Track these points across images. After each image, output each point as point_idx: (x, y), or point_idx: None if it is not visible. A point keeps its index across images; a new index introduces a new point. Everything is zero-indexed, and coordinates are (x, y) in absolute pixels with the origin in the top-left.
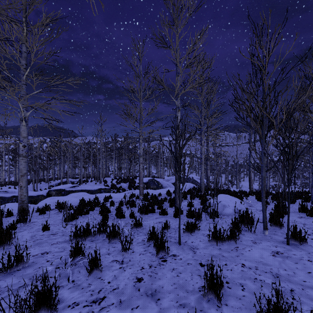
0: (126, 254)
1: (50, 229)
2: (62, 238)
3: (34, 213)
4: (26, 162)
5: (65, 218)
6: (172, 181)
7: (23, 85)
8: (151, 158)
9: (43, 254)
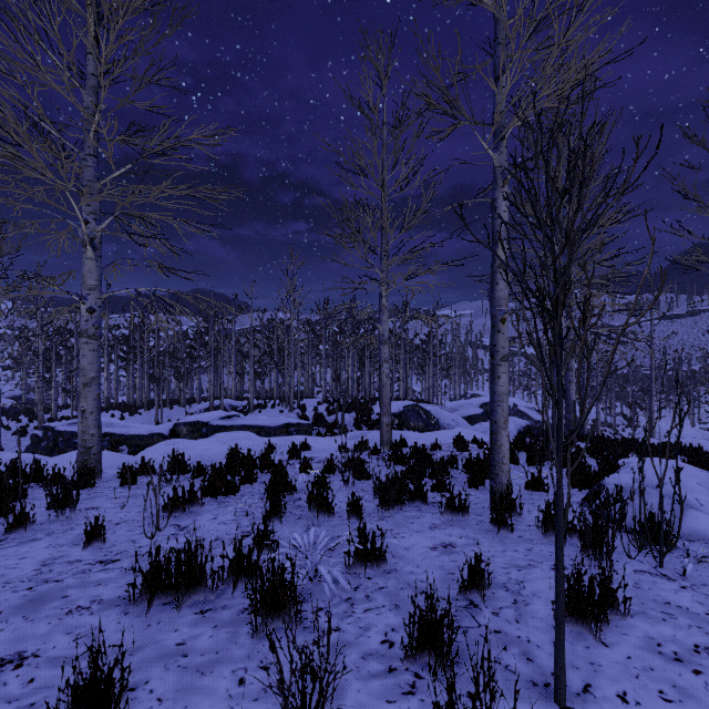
0: None
1: (111, 538)
2: (119, 583)
3: (114, 480)
4: (96, 350)
5: (165, 506)
6: (465, 411)
7: (89, 157)
8: (411, 356)
9: (1, 667)
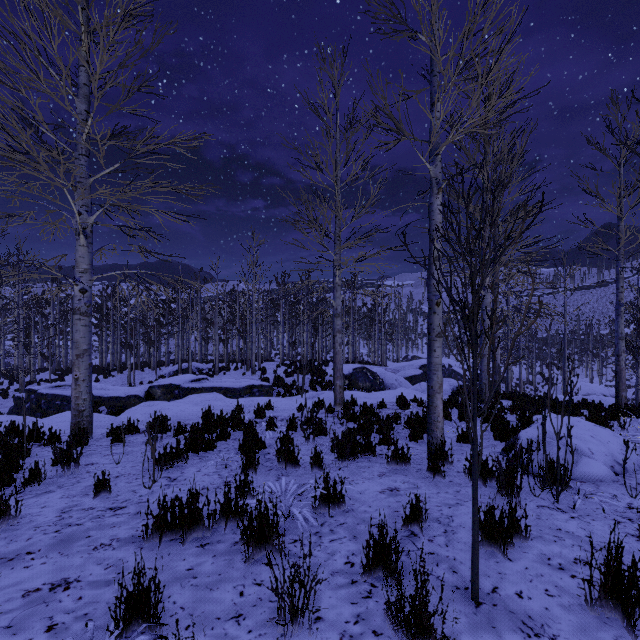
0: (293, 631)
1: (114, 489)
2: (130, 525)
3: (103, 439)
4: (88, 325)
5: (156, 461)
6: (406, 372)
7: (82, 157)
8: (359, 322)
9: (53, 590)
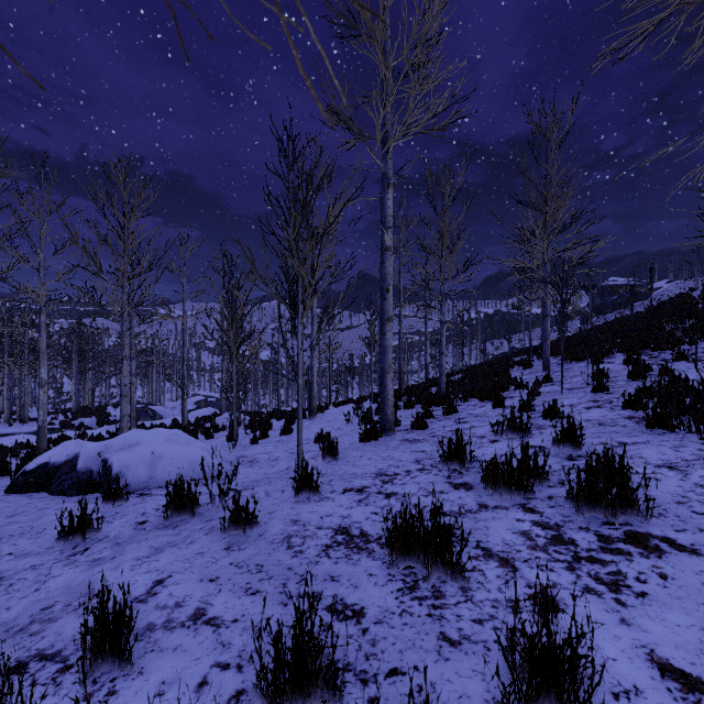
0: None
1: None
2: None
3: None
4: None
5: None
6: None
7: None
8: None
9: None
